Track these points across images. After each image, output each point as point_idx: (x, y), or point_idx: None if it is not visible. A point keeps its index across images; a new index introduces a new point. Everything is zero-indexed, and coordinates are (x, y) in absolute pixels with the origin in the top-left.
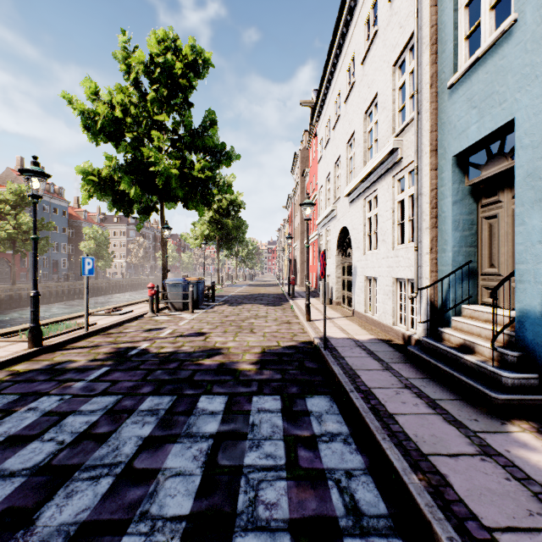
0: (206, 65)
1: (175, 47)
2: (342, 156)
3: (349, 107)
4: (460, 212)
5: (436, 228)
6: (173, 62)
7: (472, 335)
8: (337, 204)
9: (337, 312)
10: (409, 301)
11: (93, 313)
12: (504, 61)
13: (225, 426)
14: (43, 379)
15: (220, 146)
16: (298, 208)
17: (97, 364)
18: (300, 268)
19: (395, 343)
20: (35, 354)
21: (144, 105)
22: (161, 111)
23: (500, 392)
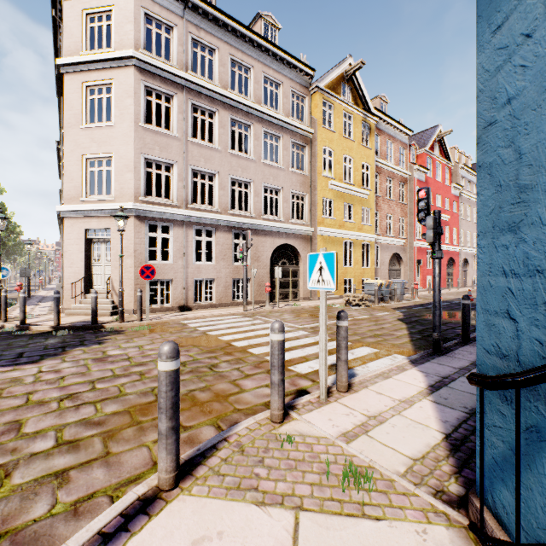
0: (2, 192)
1: None
2: None
3: None
4: None
5: None
6: None
7: None
8: None
9: None
10: None
11: None
12: None
13: None
14: None
15: (9, 222)
16: None
17: None
18: None
19: None
20: None
21: None
22: None
23: None
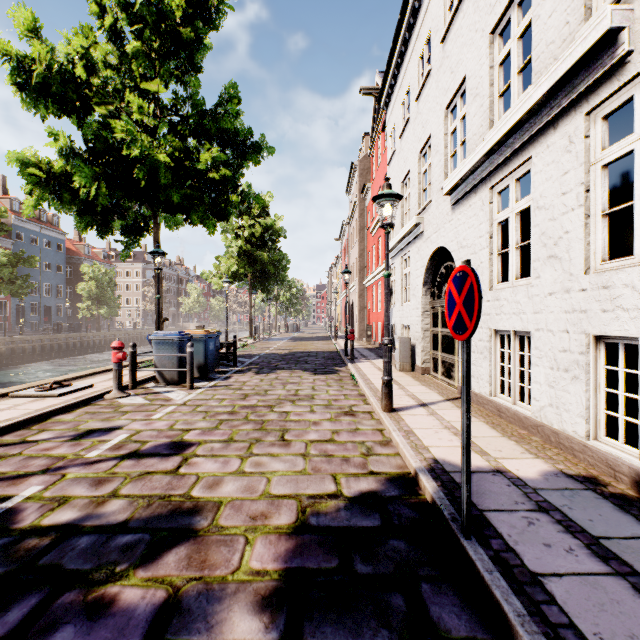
0: (220, 5)
1: None
2: (435, 133)
3: (451, 45)
4: None
5: None
6: None
7: None
8: (424, 214)
9: (430, 387)
10: None
11: (13, 393)
12: None
13: None
14: None
15: (244, 134)
16: (356, 237)
17: None
18: (358, 315)
19: (620, 493)
20: None
21: (128, 69)
22: (154, 78)
23: None
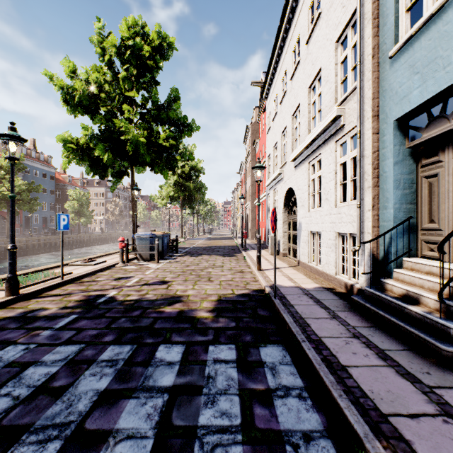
0: (170, 48)
1: (144, 32)
2: (288, 126)
3: (294, 84)
4: (401, 172)
5: (378, 187)
6: (141, 45)
7: (414, 286)
8: (284, 168)
9: (284, 262)
10: (351, 254)
11: (70, 263)
12: (448, 26)
13: (181, 378)
14: (14, 327)
15: (183, 119)
16: (249, 173)
17: (67, 312)
18: (251, 223)
19: (339, 291)
20: (12, 302)
21: (117, 83)
22: (131, 88)
23: (450, 344)
